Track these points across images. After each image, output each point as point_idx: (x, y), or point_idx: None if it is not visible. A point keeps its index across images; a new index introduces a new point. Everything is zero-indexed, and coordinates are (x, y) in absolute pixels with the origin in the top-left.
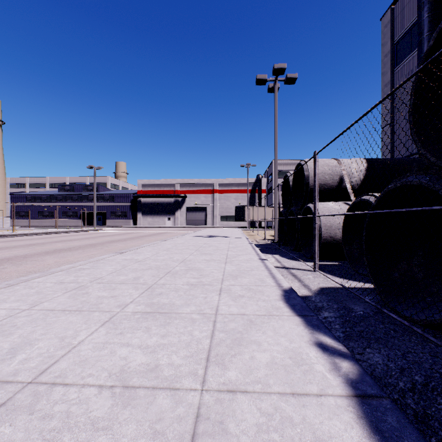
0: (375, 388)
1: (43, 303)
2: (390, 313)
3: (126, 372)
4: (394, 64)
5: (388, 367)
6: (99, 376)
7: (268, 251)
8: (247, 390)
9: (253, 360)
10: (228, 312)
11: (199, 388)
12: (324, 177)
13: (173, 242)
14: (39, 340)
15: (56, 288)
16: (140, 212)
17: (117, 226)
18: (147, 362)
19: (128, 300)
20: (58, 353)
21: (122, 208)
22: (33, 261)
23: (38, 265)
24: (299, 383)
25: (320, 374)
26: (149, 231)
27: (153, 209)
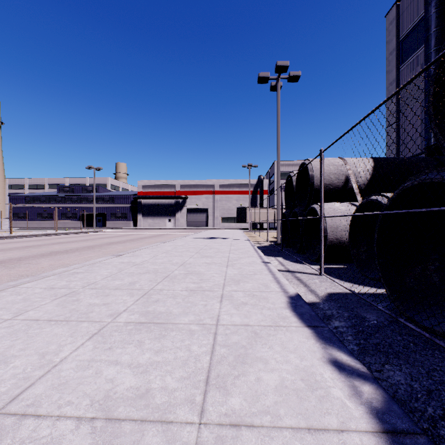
0: (406, 421)
1: (28, 312)
2: (407, 323)
3: (111, 399)
4: (399, 62)
5: (412, 388)
6: (78, 405)
7: (271, 253)
8: (254, 424)
9: (260, 383)
10: (231, 322)
11: (196, 421)
12: (329, 176)
13: (172, 244)
14: (16, 357)
15: (45, 294)
16: (140, 213)
17: (117, 227)
18: (137, 386)
19: (122, 308)
20: (35, 373)
21: (122, 209)
22: (27, 264)
23: (31, 268)
24: (315, 414)
25: (338, 402)
26: (149, 233)
27: (154, 210)
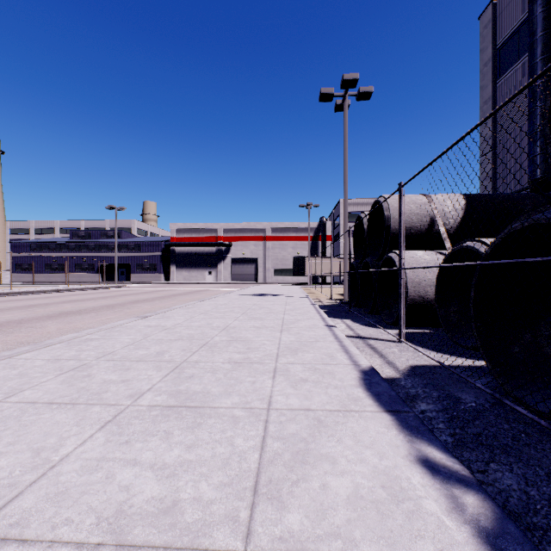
0: (528, 548)
1: (23, 391)
2: (516, 407)
3: (125, 516)
4: (496, 75)
5: (528, 496)
6: (80, 524)
7: (337, 314)
8: None
9: (326, 492)
10: (286, 406)
11: (240, 548)
12: (410, 218)
13: (213, 302)
14: (2, 455)
15: (48, 368)
16: (173, 264)
17: (145, 281)
18: (160, 496)
19: (145, 386)
20: (25, 478)
21: (151, 259)
22: (29, 328)
23: (34, 334)
24: (403, 538)
25: (433, 519)
26: (184, 288)
27: (190, 261)
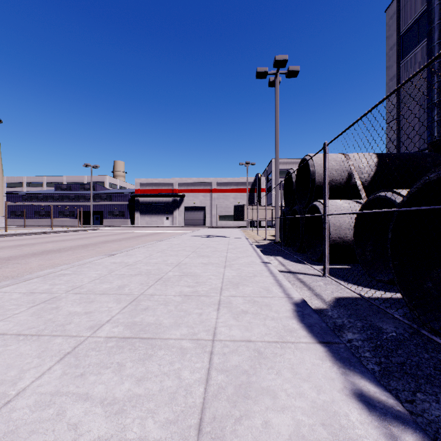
0: None
1: None
2: (433, 337)
3: None
4: (399, 57)
5: None
6: None
7: (270, 252)
8: None
9: (269, 431)
10: (229, 337)
11: None
12: (331, 172)
13: (169, 242)
14: None
15: (23, 300)
16: (138, 211)
17: (115, 225)
18: (107, 436)
19: (105, 318)
20: None
21: (120, 207)
22: (15, 264)
23: (19, 269)
24: None
25: None
26: (146, 231)
27: (151, 208)
